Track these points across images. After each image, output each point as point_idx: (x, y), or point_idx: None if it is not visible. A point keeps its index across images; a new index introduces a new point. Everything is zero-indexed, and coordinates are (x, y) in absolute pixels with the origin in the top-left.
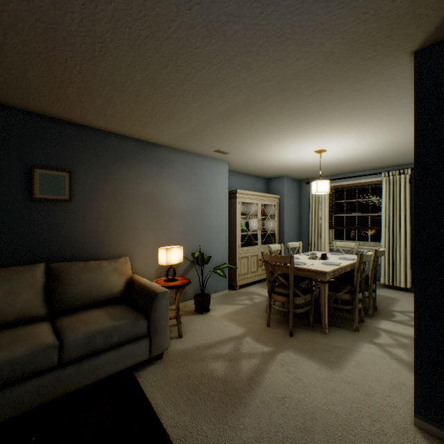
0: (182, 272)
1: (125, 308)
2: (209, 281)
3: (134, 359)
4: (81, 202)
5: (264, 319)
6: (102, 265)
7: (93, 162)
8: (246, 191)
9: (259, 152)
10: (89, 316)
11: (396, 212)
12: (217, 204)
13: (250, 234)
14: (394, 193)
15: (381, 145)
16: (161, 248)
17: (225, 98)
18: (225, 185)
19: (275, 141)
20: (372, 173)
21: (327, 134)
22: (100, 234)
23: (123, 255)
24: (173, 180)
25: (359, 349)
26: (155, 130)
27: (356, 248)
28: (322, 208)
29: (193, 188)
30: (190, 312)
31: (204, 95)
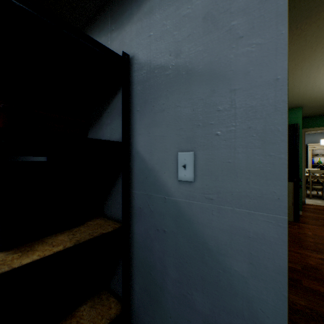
0: None
1: None
2: None
3: None
4: None
5: None
6: None
7: None
8: (316, 144)
9: None
10: None
11: None
12: None
13: (321, 164)
14: None
15: None
16: None
17: None
18: None
19: None
20: None
21: None
22: None
23: None
24: None
25: None
26: None
27: None
28: None
29: None
30: None
31: None
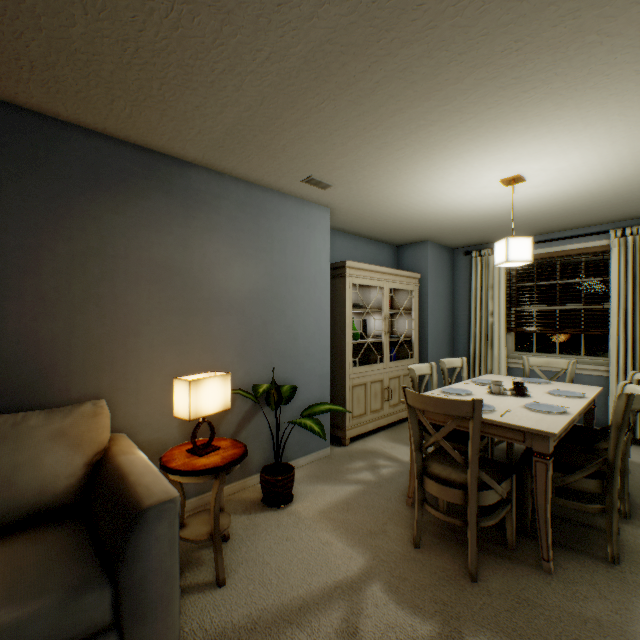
0: (239, 421)
1: (65, 542)
2: (292, 434)
3: None
4: None
5: (405, 524)
6: (24, 425)
7: (25, 187)
8: (363, 265)
9: (391, 183)
10: None
11: None
12: (309, 286)
13: (369, 342)
14: (636, 267)
15: None
16: (179, 381)
17: None
18: (323, 251)
19: (427, 151)
20: (590, 232)
21: (544, 129)
22: (46, 349)
23: (103, 393)
24: (218, 237)
25: None
26: (168, 116)
27: (572, 369)
28: (494, 296)
29: (262, 254)
30: (252, 504)
31: None
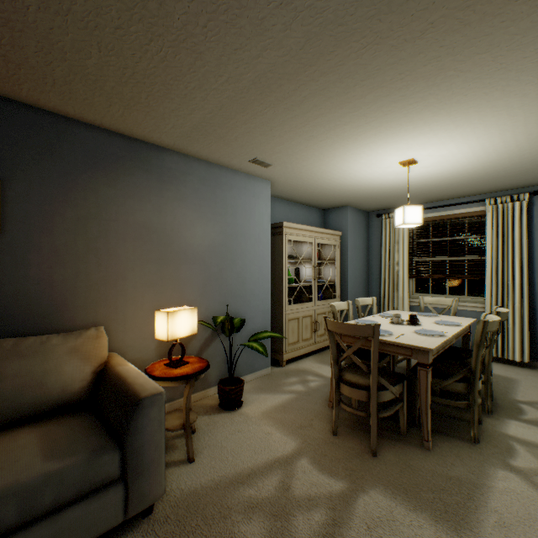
0: (201, 346)
1: (83, 424)
2: (242, 356)
3: (90, 530)
4: (20, 234)
5: (327, 420)
6: (49, 344)
7: (43, 168)
8: (296, 225)
9: (317, 163)
10: (4, 449)
11: (508, 255)
12: (254, 242)
13: (301, 285)
14: (504, 227)
15: (502, 152)
16: (160, 312)
17: (265, 39)
18: (265, 215)
19: (343, 142)
20: (471, 200)
21: (427, 129)
22: (58, 289)
23: (99, 322)
24: (185, 204)
25: (492, 483)
26: (150, 116)
27: (455, 305)
28: (399, 249)
29: (218, 217)
30: (211, 408)
31: (225, 28)
